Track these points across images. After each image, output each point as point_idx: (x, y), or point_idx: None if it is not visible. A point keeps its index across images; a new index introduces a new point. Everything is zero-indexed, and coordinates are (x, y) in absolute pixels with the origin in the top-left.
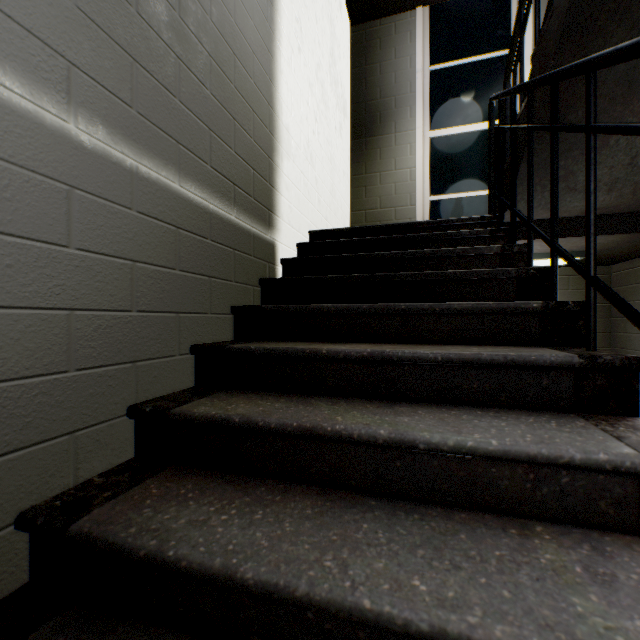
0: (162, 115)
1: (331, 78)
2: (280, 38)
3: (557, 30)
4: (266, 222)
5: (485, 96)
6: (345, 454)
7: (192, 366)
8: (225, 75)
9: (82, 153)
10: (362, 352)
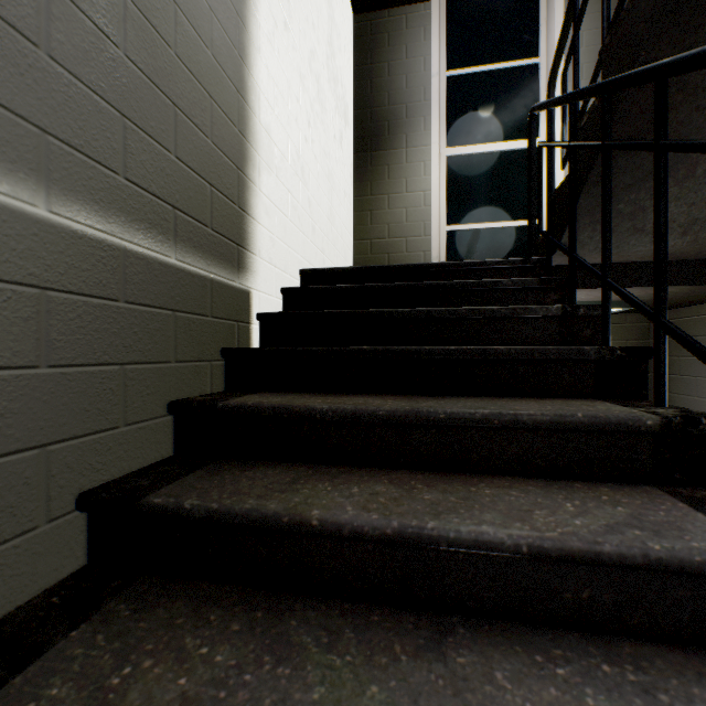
0: None
1: (329, 73)
2: (256, 1)
3: (655, 6)
4: (233, 263)
5: (510, 111)
6: None
7: (81, 530)
8: (156, 31)
9: None
10: (383, 528)
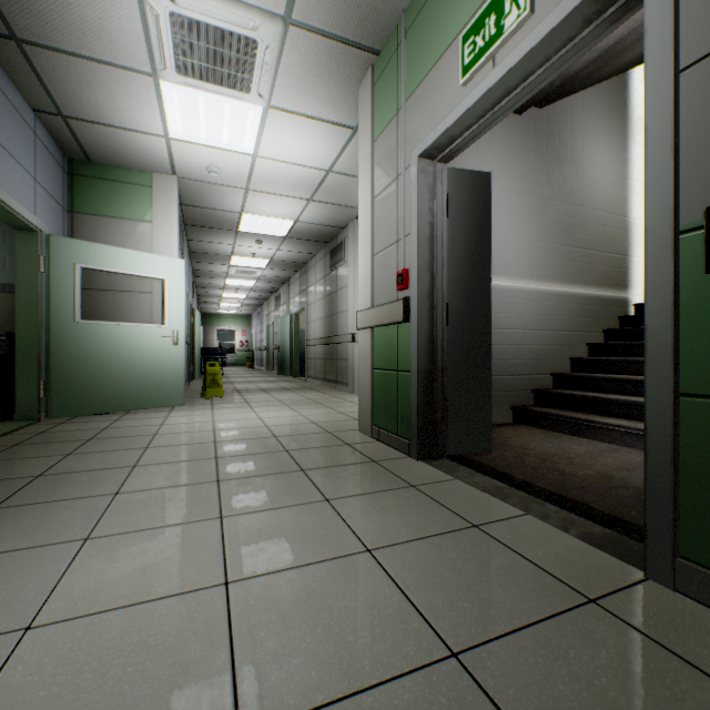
0: (577, 271)
1: None
2: (632, 188)
3: None
4: (622, 288)
5: None
6: (637, 366)
7: (586, 350)
8: (599, 238)
9: (559, 294)
10: None
